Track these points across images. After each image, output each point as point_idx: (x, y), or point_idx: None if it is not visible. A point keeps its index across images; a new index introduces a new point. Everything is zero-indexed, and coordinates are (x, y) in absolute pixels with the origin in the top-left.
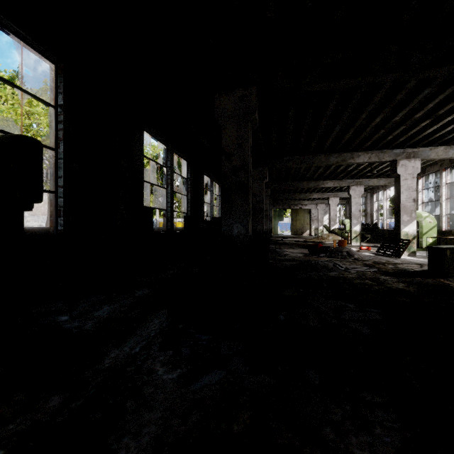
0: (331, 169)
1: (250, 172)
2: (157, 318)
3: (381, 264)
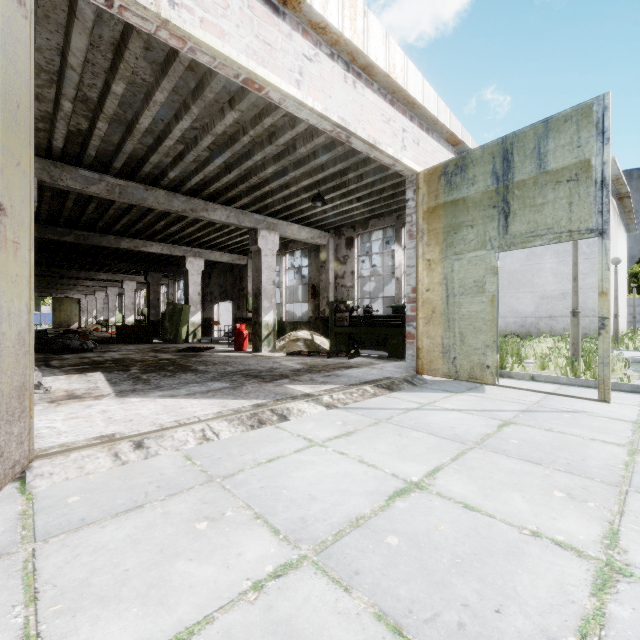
0: None
1: None
2: None
3: (104, 336)
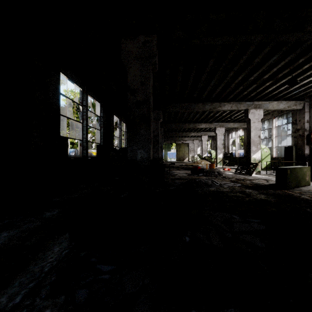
0: (205, 115)
1: (151, 107)
2: (57, 245)
3: (241, 180)
